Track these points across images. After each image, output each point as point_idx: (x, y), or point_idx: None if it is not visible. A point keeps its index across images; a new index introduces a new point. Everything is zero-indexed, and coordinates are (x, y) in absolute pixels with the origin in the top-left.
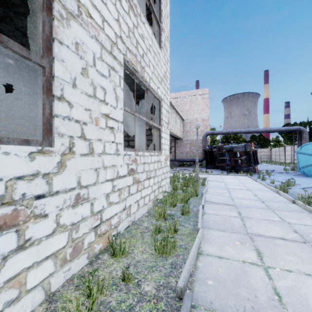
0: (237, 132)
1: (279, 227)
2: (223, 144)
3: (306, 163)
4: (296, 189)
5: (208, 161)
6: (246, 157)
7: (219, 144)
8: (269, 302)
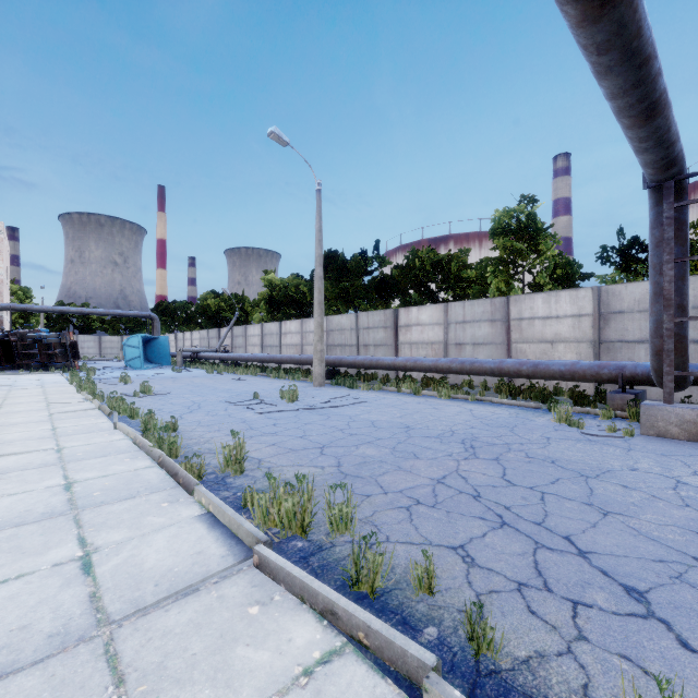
0: (63, 311)
1: (35, 387)
2: (28, 331)
3: (132, 356)
4: (93, 377)
5: (2, 358)
6: (63, 350)
7: (23, 330)
8: (3, 394)
